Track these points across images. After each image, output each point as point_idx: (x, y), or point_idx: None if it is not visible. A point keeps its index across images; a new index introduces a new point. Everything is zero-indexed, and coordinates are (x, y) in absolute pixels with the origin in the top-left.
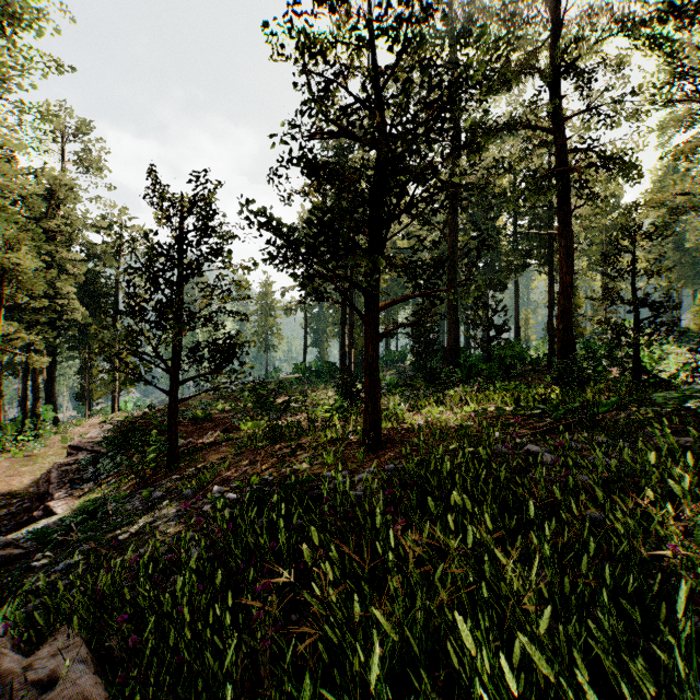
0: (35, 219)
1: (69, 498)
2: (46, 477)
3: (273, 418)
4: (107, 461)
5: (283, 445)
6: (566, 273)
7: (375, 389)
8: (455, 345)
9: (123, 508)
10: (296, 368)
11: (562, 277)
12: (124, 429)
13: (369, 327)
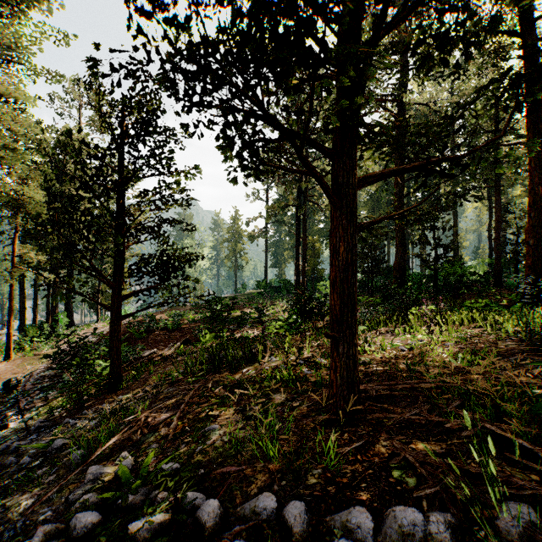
0: (55, 166)
1: (29, 408)
2: (27, 381)
3: (233, 329)
4: (72, 370)
5: (223, 377)
6: (536, 184)
7: (350, 316)
8: (402, 263)
9: (27, 450)
10: (258, 284)
11: (532, 188)
12: (105, 336)
13: (339, 213)
